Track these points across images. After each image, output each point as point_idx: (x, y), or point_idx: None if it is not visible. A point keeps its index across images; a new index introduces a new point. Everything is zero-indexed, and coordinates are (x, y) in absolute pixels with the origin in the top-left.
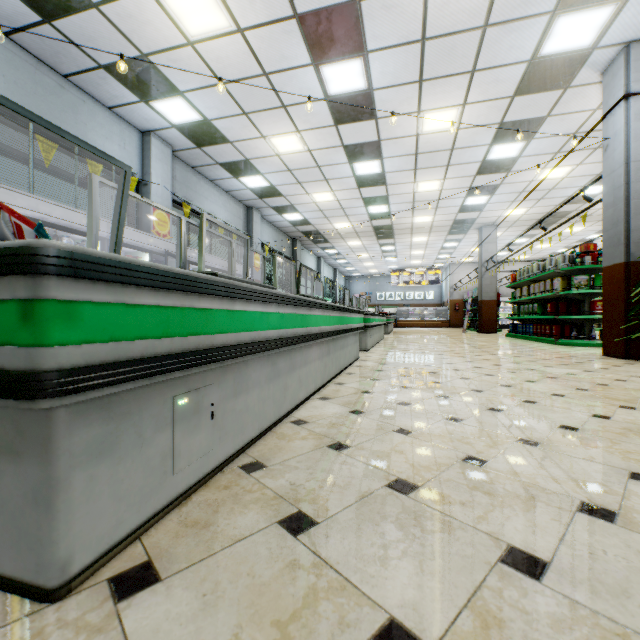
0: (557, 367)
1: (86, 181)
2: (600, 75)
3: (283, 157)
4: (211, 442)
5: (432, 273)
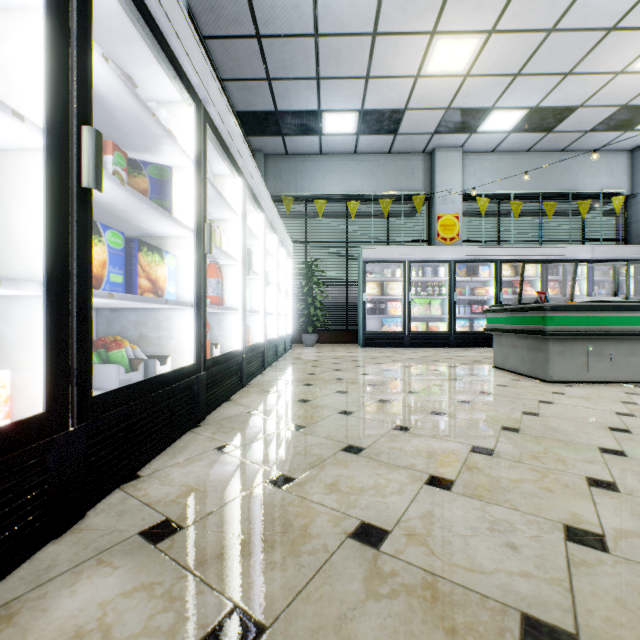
0: None
1: (578, 211)
2: None
3: None
4: (609, 370)
5: None
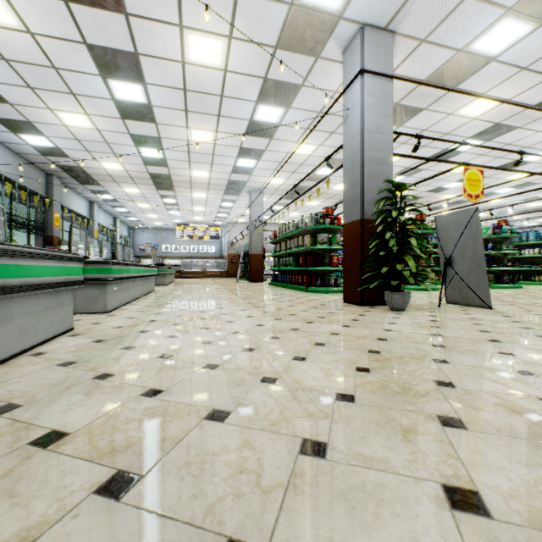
0: (318, 322)
1: None
2: (342, 54)
3: None
4: None
5: (213, 230)
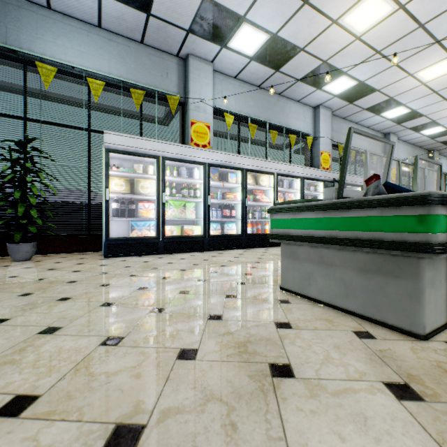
0: None
1: (282, 146)
2: None
3: (429, 83)
4: None
5: None
